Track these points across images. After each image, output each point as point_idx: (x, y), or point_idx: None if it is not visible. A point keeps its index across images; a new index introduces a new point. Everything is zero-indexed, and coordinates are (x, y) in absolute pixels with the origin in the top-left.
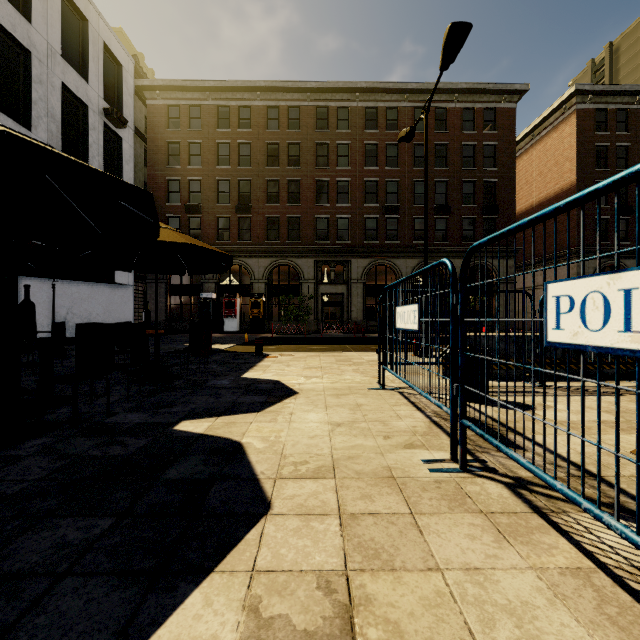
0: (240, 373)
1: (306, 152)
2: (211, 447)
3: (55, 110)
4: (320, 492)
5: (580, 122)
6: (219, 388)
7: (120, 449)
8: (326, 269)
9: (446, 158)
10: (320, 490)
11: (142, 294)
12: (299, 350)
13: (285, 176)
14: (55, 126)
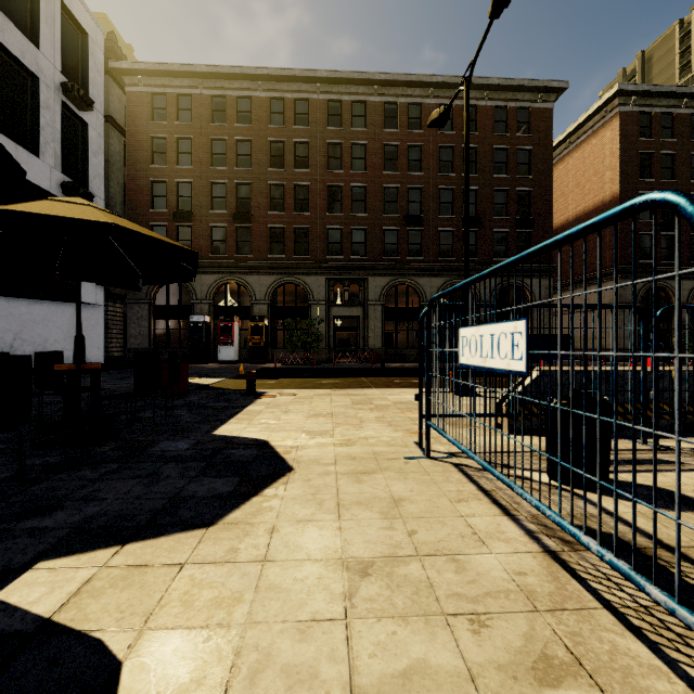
0: (213, 426)
1: (316, 152)
2: None
3: None
4: None
5: (623, 126)
6: (166, 459)
7: None
8: (339, 289)
9: (476, 163)
10: None
11: (122, 317)
12: (305, 386)
13: (291, 180)
14: None
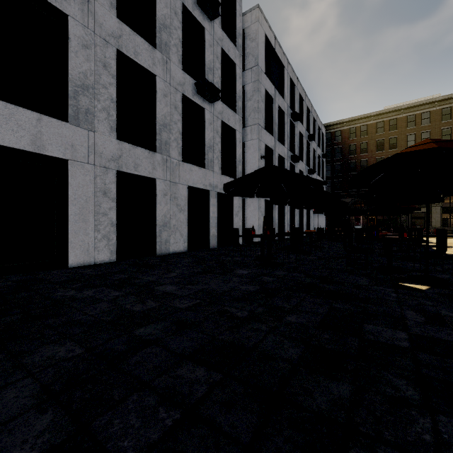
0: None
1: (400, 141)
2: None
3: (317, 163)
4: None
5: None
6: None
7: None
8: None
9: None
10: None
11: None
12: None
13: (387, 155)
14: (317, 168)
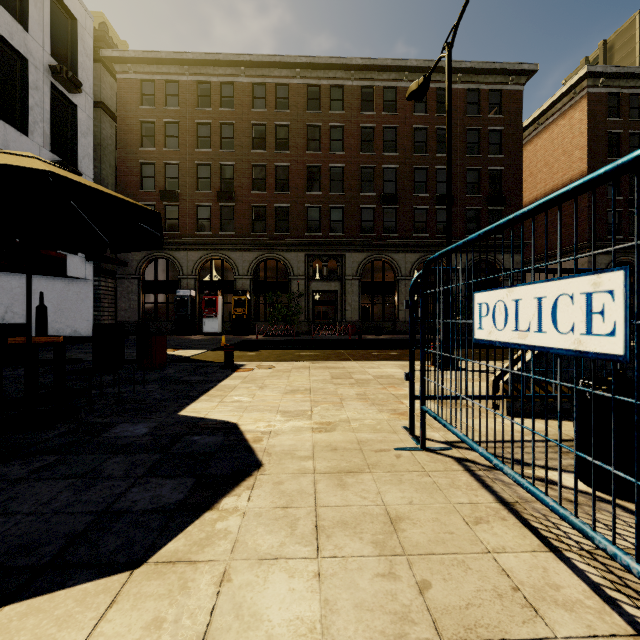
0: (181, 405)
1: (296, 135)
2: None
3: None
4: None
5: (591, 107)
6: (115, 449)
7: None
8: (318, 265)
9: None
10: None
11: (113, 291)
12: (284, 358)
13: (272, 161)
14: None
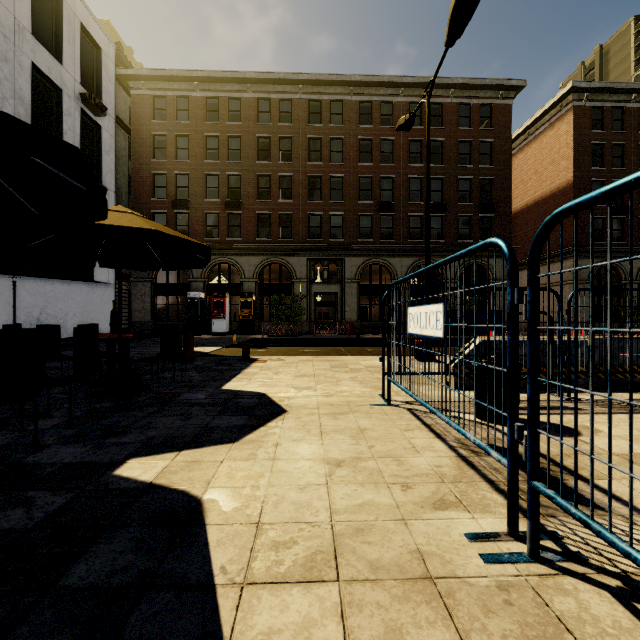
0: (221, 383)
1: (298, 147)
2: (156, 510)
3: (23, 92)
4: (315, 621)
5: (576, 120)
6: (191, 405)
7: (19, 516)
8: (319, 268)
9: (442, 155)
10: (315, 615)
11: (127, 293)
12: (290, 353)
13: (276, 171)
14: (23, 109)
